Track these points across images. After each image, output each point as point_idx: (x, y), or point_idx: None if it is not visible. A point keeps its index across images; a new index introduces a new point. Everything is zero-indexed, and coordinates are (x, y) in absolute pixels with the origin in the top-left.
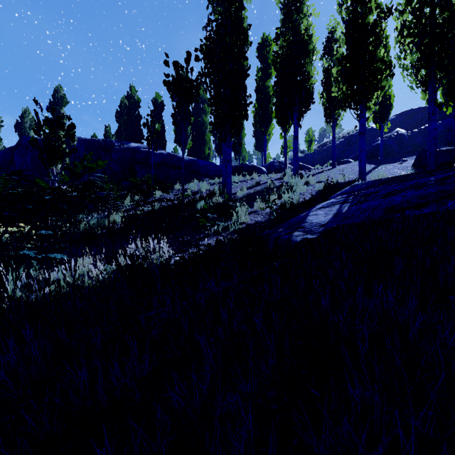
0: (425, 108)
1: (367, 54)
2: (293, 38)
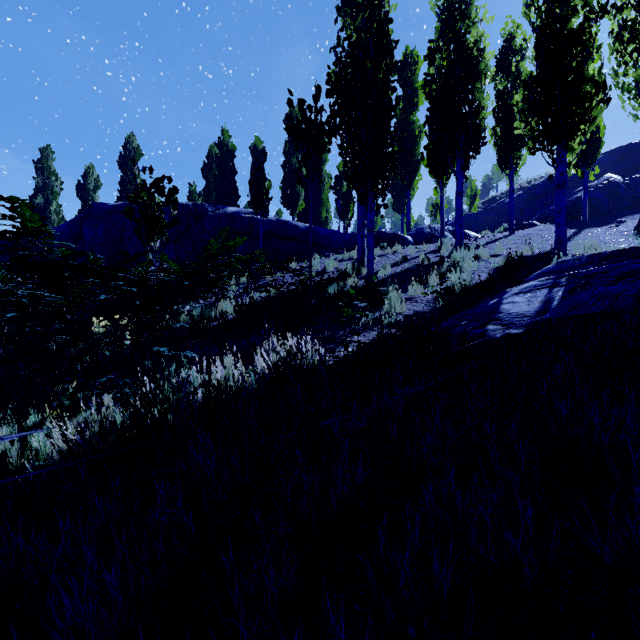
0: None
1: (570, 73)
2: (457, 55)
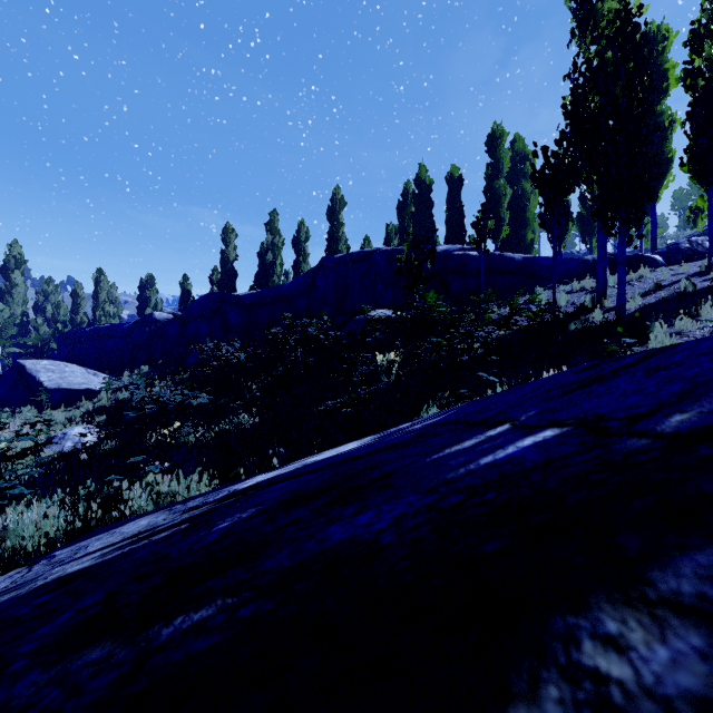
0: None
1: None
2: None
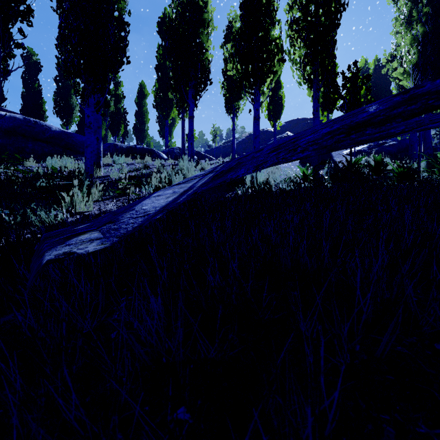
0: (307, 119)
1: (261, 30)
2: (187, 0)
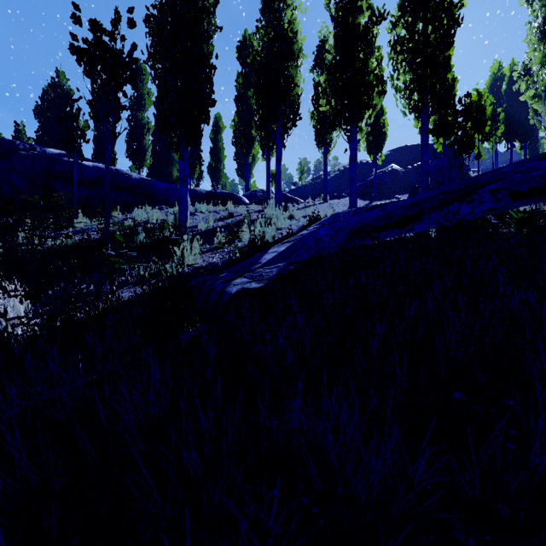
0: (418, 146)
1: (358, 62)
2: (275, 32)
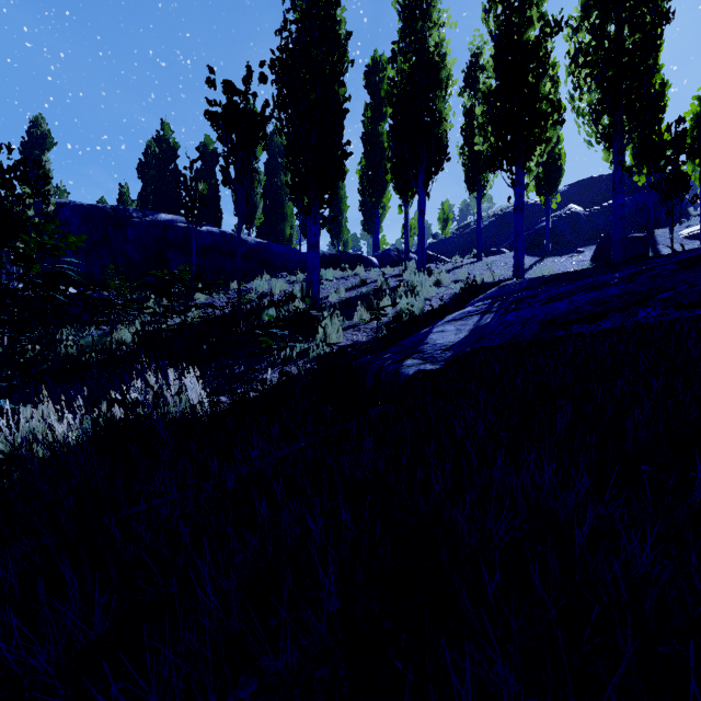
0: (609, 176)
1: (526, 88)
2: (418, 59)
